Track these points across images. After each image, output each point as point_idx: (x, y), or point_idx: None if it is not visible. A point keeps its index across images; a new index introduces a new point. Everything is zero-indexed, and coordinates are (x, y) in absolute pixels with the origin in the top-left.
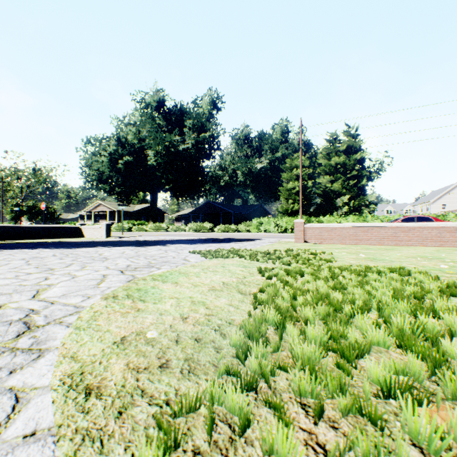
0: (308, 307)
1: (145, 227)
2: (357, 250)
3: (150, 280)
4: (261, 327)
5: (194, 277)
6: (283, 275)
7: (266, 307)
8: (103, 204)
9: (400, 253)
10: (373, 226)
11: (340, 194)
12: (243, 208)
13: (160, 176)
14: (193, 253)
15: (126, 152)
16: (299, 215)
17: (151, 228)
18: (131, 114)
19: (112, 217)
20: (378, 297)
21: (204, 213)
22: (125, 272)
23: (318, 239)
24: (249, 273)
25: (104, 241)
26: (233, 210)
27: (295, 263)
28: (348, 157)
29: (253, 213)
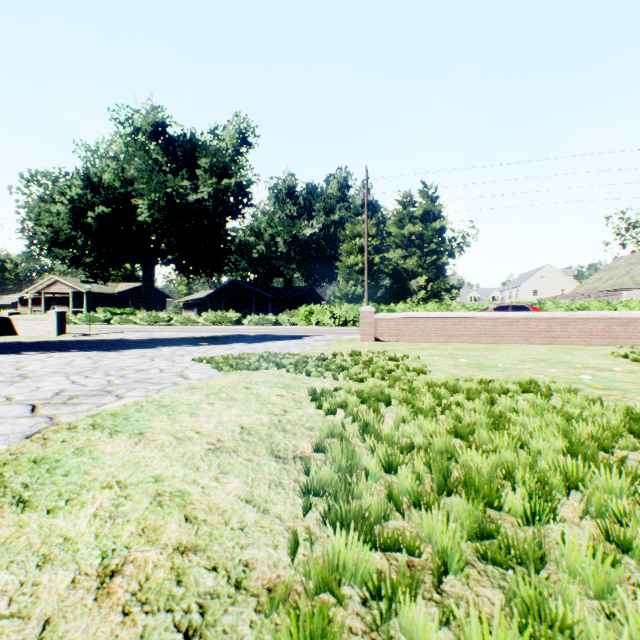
0: (435, 510)
1: (133, 318)
2: (450, 351)
3: (83, 431)
4: (330, 624)
5: (185, 416)
6: (354, 404)
7: (338, 527)
8: (61, 281)
9: (509, 354)
10: (467, 317)
11: (416, 274)
12: (285, 291)
13: (158, 239)
14: (199, 362)
15: (100, 199)
16: (363, 301)
17: (142, 320)
18: (110, 141)
19: (78, 302)
20: (558, 461)
21: (228, 297)
22: (39, 409)
23: (393, 335)
24: (294, 402)
25: (49, 342)
26: (272, 293)
27: (370, 376)
28: (426, 226)
29: (300, 299)
